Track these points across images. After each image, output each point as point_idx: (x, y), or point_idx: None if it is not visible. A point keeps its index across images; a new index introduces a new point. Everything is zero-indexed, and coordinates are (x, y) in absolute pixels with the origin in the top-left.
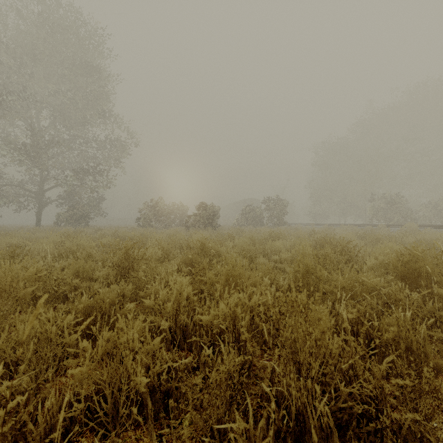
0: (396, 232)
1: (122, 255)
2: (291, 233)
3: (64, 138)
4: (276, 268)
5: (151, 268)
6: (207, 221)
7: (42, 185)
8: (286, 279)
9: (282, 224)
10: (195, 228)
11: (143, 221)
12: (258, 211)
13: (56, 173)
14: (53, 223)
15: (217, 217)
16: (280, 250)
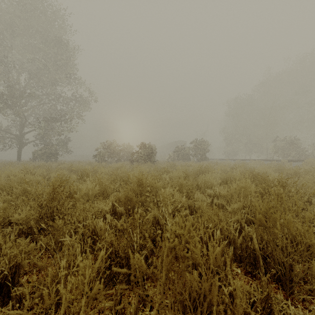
0: (303, 166)
1: (47, 195)
2: (213, 167)
3: (38, 94)
4: (211, 203)
5: (78, 211)
6: (147, 157)
7: (22, 129)
8: (235, 225)
9: (204, 159)
10: (138, 163)
11: (98, 157)
12: (186, 149)
13: (34, 121)
14: (30, 158)
15: (154, 153)
16: (213, 184)
